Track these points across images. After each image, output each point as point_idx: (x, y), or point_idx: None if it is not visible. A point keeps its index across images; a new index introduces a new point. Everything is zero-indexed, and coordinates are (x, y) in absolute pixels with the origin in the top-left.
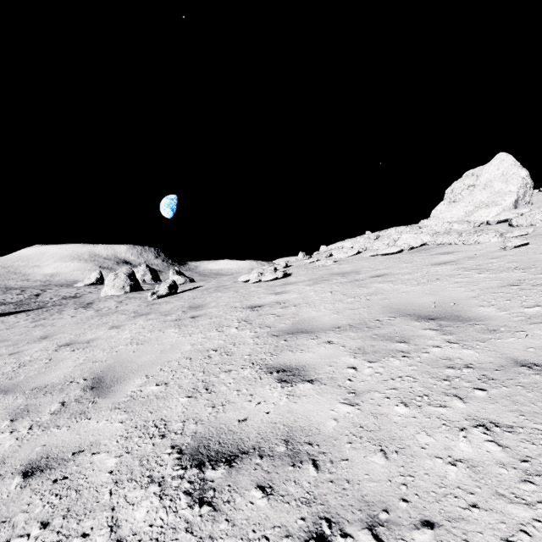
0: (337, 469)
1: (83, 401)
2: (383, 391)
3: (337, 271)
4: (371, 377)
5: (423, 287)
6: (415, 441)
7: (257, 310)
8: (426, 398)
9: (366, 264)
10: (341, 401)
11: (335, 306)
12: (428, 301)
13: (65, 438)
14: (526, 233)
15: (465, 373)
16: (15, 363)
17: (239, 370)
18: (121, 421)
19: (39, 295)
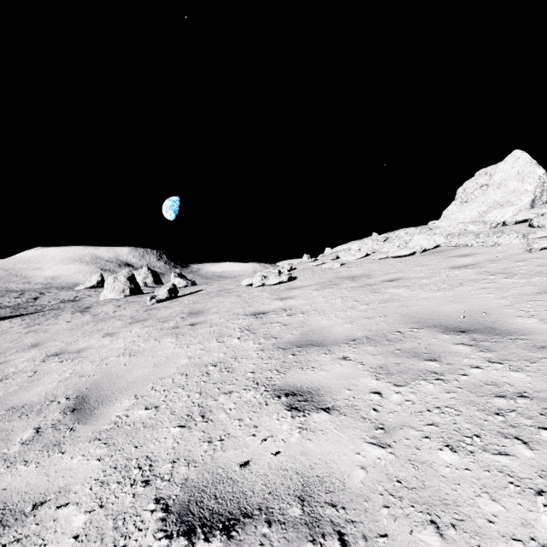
0: None
1: (60, 428)
2: (419, 428)
3: (346, 274)
4: (401, 406)
5: (445, 293)
6: (477, 509)
7: (261, 317)
8: (478, 440)
9: (376, 267)
10: (368, 441)
11: (348, 315)
12: (453, 309)
13: (31, 479)
14: None
15: (521, 404)
16: None
17: (241, 392)
18: (99, 457)
19: (37, 299)
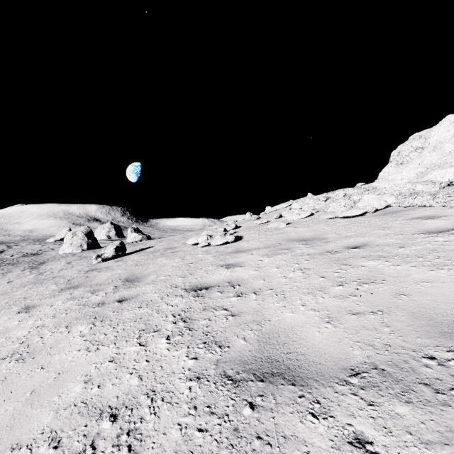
0: None
1: None
2: None
3: (295, 236)
4: None
5: (453, 273)
6: None
7: (203, 296)
8: None
9: (328, 228)
10: None
11: (320, 303)
12: None
13: None
14: None
15: None
16: None
17: None
18: None
19: (2, 252)
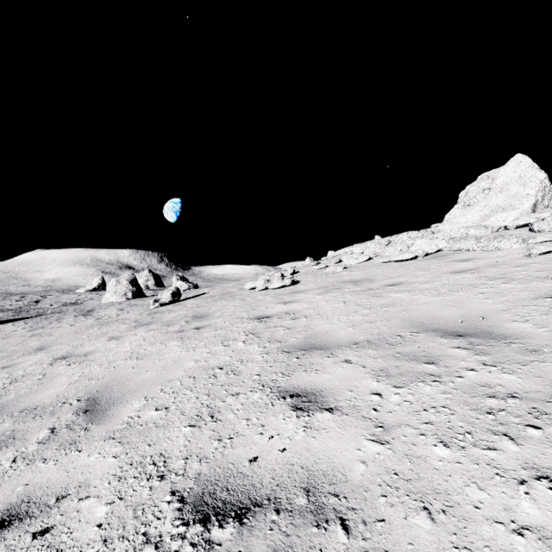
0: (372, 534)
1: (74, 428)
2: (416, 426)
3: (348, 278)
4: (400, 406)
5: (445, 298)
6: (465, 497)
7: (265, 321)
8: (469, 437)
9: (379, 271)
10: (368, 438)
11: (350, 319)
12: (452, 314)
13: (51, 475)
14: (550, 239)
15: (511, 404)
16: (7, 379)
17: (248, 393)
18: (115, 455)
19: (39, 302)
